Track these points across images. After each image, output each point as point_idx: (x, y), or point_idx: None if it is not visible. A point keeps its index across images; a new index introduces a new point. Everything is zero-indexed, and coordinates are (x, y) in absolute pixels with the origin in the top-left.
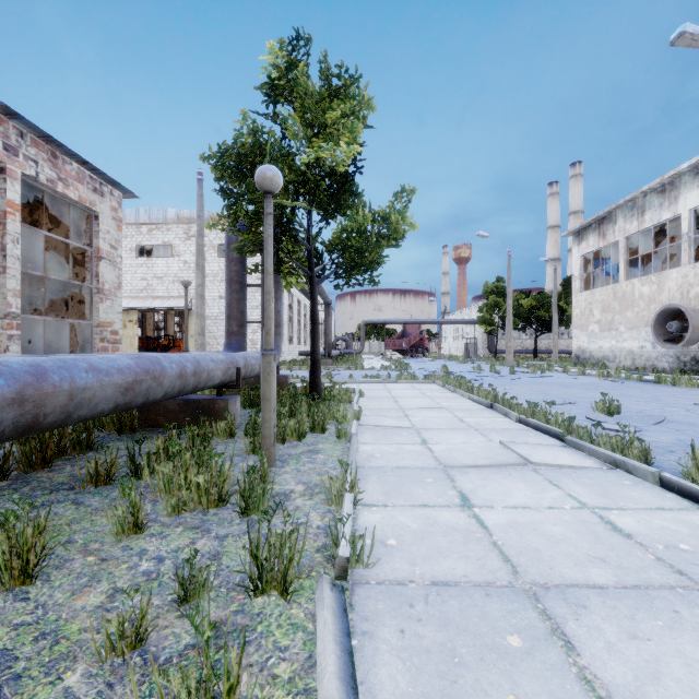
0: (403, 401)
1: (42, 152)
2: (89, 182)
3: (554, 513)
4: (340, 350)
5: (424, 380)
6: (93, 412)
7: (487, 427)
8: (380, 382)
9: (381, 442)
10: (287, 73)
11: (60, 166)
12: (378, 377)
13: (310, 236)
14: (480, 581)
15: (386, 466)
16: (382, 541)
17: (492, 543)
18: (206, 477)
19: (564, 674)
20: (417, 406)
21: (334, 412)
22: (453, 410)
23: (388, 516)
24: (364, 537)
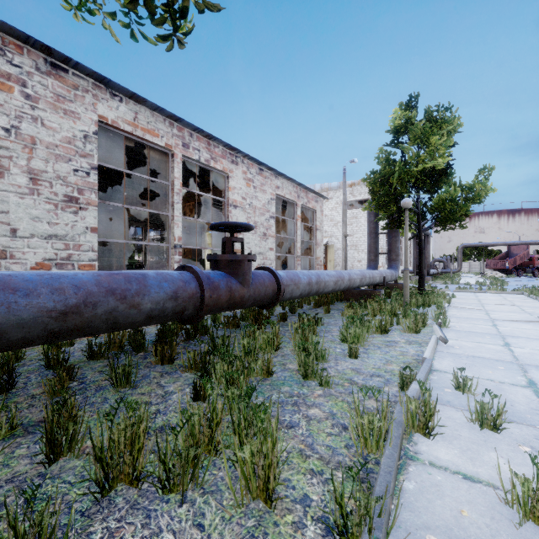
0: (485, 301)
1: (304, 193)
2: (314, 199)
3: (535, 330)
4: (437, 269)
5: (512, 292)
6: (355, 286)
7: (538, 313)
8: (471, 292)
9: (461, 312)
10: (405, 124)
11: (308, 196)
12: (470, 289)
13: (418, 205)
14: (485, 333)
15: (461, 317)
16: (454, 326)
17: (496, 330)
18: (390, 307)
19: (498, 340)
20: (494, 303)
21: (435, 300)
22: (522, 306)
23: (457, 324)
24: (446, 319)
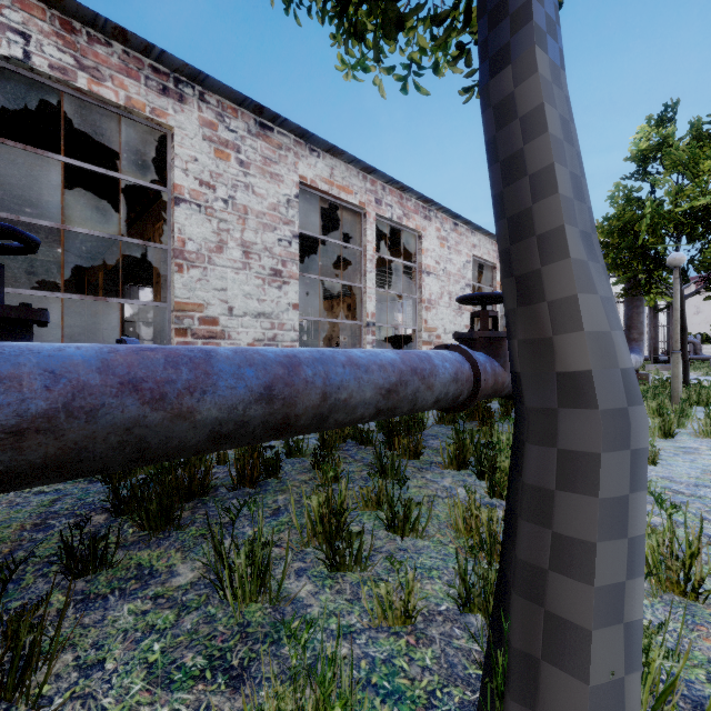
0: None
1: None
2: None
3: None
4: None
5: None
6: None
7: None
8: None
9: None
10: (659, 146)
11: None
12: None
13: None
14: None
15: None
16: None
17: None
18: (656, 404)
19: None
20: None
21: None
22: None
23: None
24: None
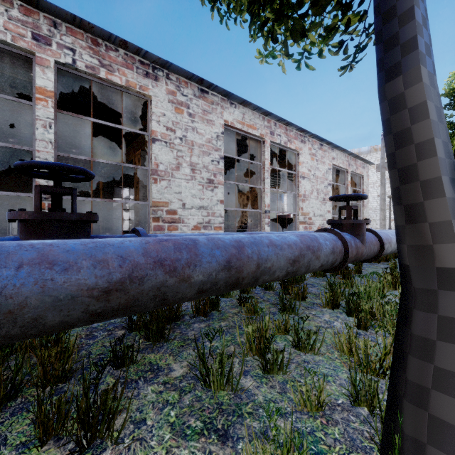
0: None
1: (353, 161)
2: (361, 165)
3: None
4: None
5: None
6: None
7: None
8: None
9: None
10: None
11: (356, 163)
12: None
13: None
14: None
15: None
16: None
17: None
18: None
19: None
20: None
21: None
22: None
23: None
24: None
